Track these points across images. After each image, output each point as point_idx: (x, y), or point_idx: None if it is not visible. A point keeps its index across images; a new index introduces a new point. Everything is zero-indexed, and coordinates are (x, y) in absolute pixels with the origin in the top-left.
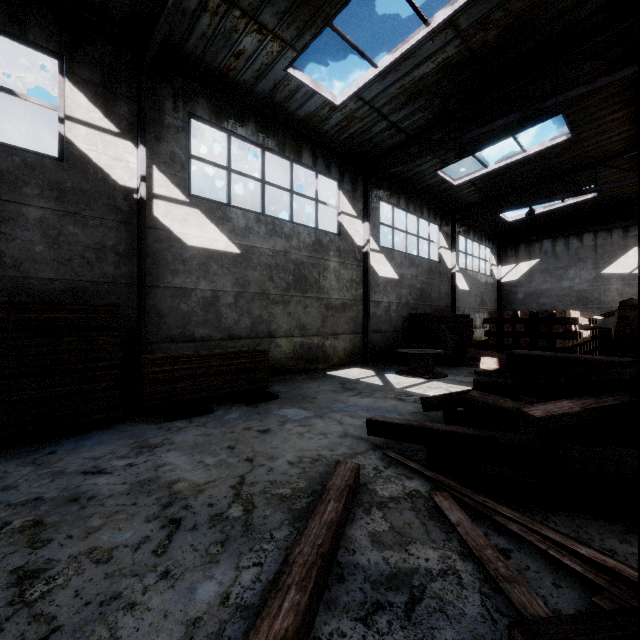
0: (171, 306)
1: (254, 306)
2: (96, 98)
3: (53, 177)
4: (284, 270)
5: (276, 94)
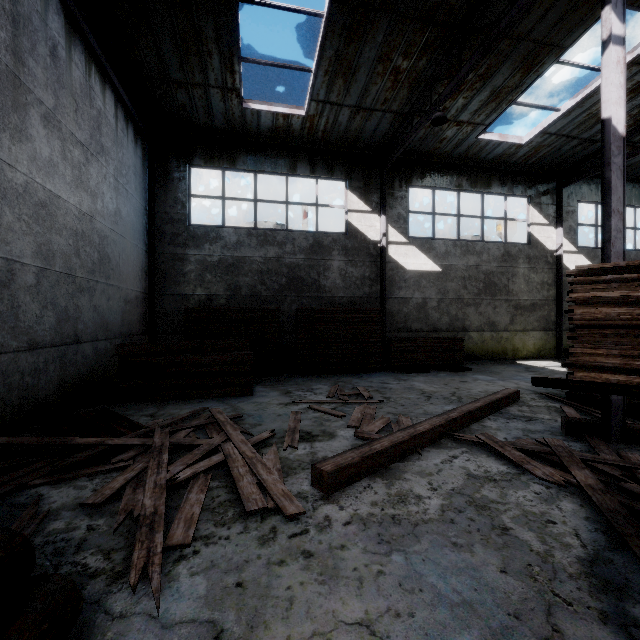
0: (398, 309)
1: (451, 308)
2: (361, 195)
3: (343, 244)
4: (475, 280)
5: (469, 152)
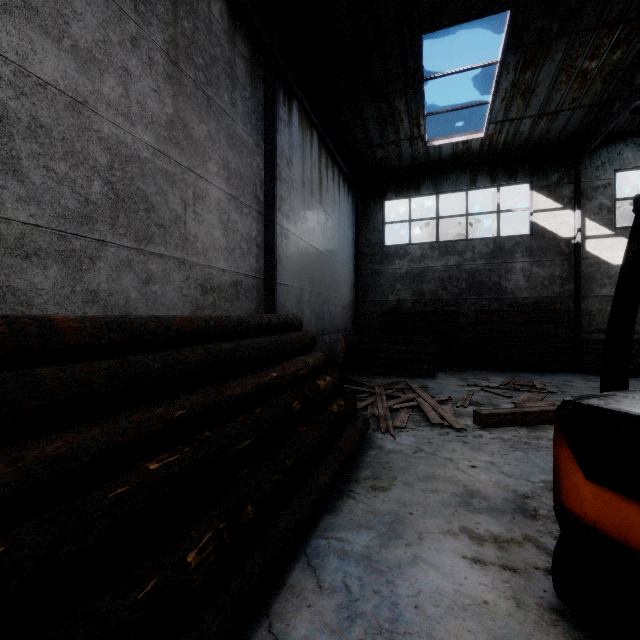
0: (599, 309)
1: None
2: (549, 193)
3: (527, 245)
4: None
5: None
